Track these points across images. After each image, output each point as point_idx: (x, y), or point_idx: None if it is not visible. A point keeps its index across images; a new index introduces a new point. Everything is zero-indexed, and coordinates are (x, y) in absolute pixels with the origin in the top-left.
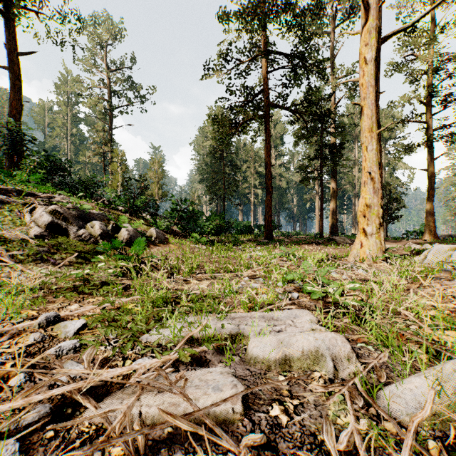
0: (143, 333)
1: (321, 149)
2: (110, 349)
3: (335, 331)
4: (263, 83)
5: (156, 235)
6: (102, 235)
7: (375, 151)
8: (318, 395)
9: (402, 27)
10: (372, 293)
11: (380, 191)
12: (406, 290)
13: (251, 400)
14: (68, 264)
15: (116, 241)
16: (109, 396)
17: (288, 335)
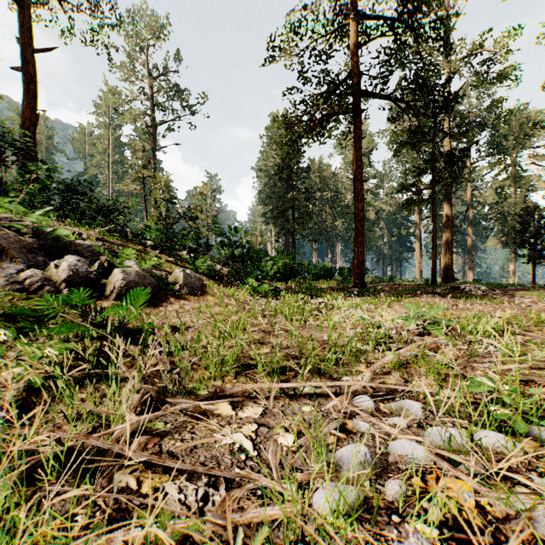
0: None
1: (434, 159)
2: None
3: None
4: (352, 63)
5: (184, 281)
6: (74, 280)
7: None
8: None
9: None
10: None
11: None
12: None
13: None
14: None
15: (77, 294)
16: None
17: None
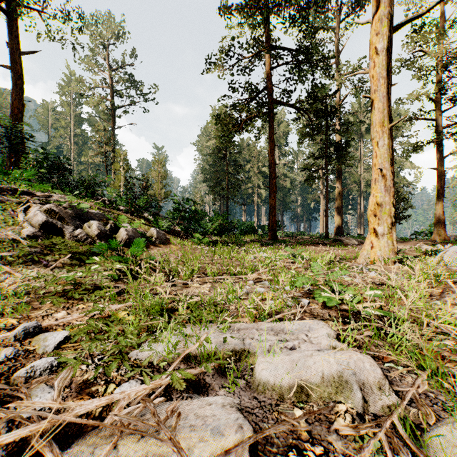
0: (134, 348)
1: (326, 148)
2: (92, 369)
3: (355, 346)
4: (268, 80)
5: (157, 235)
6: (100, 235)
7: (386, 146)
8: (347, 438)
9: (416, 15)
10: (393, 300)
11: (392, 189)
12: (427, 296)
13: (261, 446)
14: (62, 266)
15: (113, 242)
16: (80, 439)
17: (302, 353)
